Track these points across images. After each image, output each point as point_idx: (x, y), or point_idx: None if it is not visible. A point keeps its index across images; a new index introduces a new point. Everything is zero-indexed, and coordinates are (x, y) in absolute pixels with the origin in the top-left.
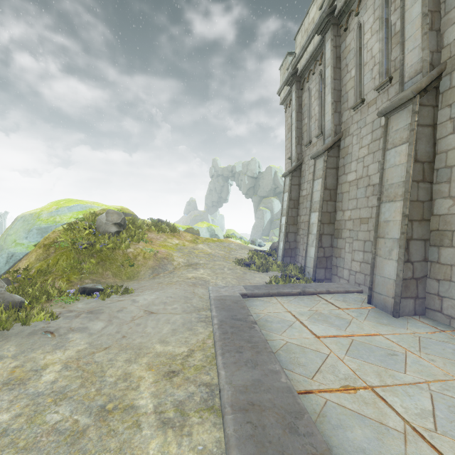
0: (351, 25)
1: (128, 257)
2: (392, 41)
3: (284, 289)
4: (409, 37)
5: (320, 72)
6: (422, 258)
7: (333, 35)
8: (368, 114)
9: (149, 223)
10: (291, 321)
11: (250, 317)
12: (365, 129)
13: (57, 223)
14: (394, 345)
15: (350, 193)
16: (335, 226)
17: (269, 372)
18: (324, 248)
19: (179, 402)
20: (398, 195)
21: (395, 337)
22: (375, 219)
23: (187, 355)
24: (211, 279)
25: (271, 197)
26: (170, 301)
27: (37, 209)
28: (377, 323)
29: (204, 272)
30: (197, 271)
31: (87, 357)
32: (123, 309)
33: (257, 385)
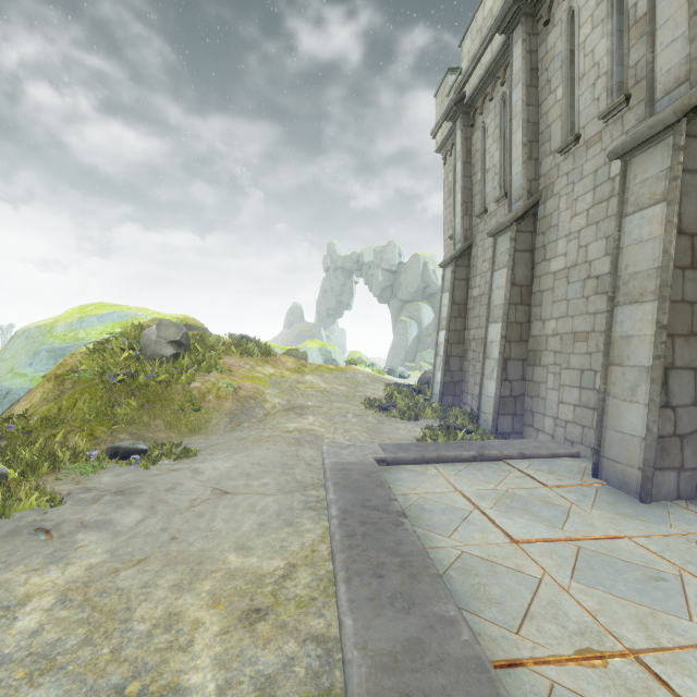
0: (557, 15)
1: (191, 395)
2: (630, 34)
3: (448, 451)
4: (664, 22)
5: (503, 97)
6: (691, 400)
7: (525, 32)
8: (587, 160)
9: (228, 341)
10: (466, 510)
11: (394, 503)
12: (582, 185)
13: (81, 341)
14: (656, 559)
15: (556, 291)
16: (529, 346)
17: (438, 622)
18: (511, 382)
19: (266, 678)
20: (648, 291)
21: (654, 542)
22: (605, 333)
23: (283, 576)
24: (326, 433)
25: (419, 301)
26: (257, 471)
27: (49, 319)
28: (615, 513)
29: (314, 421)
30: (303, 418)
31: (104, 580)
32: (176, 486)
33: (417, 653)
